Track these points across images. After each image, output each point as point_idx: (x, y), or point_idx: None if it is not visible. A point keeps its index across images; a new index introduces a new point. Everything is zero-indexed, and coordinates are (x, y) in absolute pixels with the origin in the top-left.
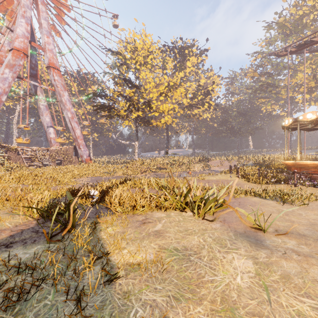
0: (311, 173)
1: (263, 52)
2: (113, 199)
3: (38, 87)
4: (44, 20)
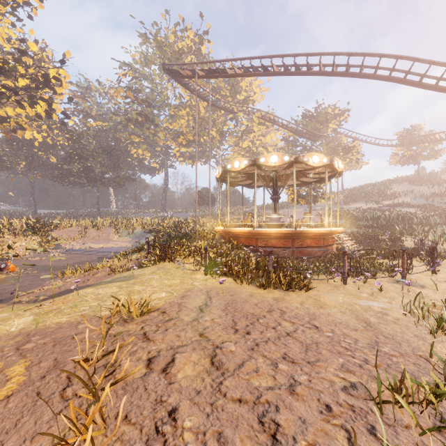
0: (271, 246)
1: (136, 70)
2: None
3: None
4: None
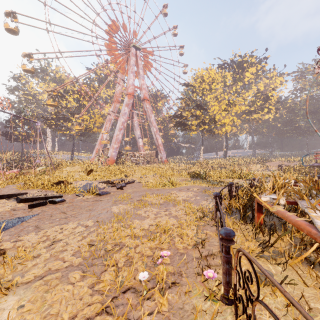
0: None
1: None
2: (210, 175)
3: (134, 112)
4: (141, 69)
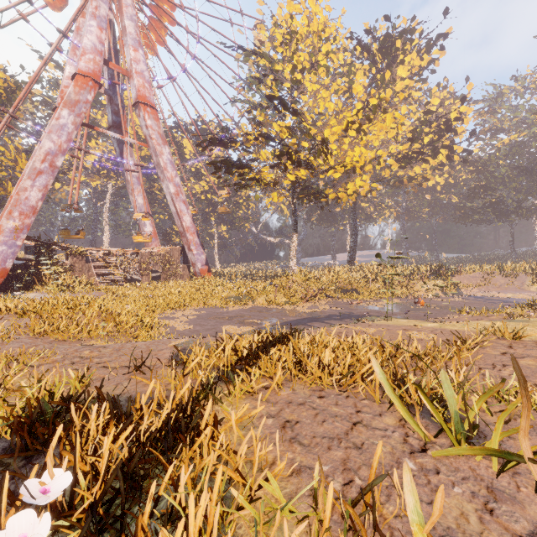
0: None
1: None
2: None
3: (124, 145)
4: (130, 20)
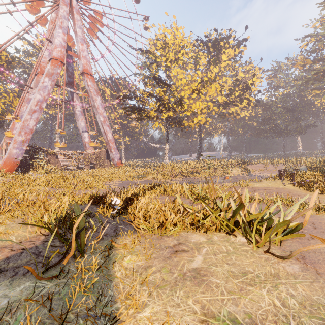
0: None
1: (317, 35)
2: (137, 211)
3: (74, 94)
4: (79, 28)
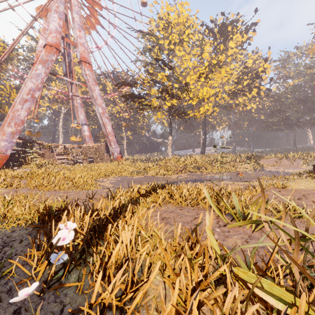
0: None
1: None
2: (108, 269)
3: (72, 85)
4: (77, 14)
